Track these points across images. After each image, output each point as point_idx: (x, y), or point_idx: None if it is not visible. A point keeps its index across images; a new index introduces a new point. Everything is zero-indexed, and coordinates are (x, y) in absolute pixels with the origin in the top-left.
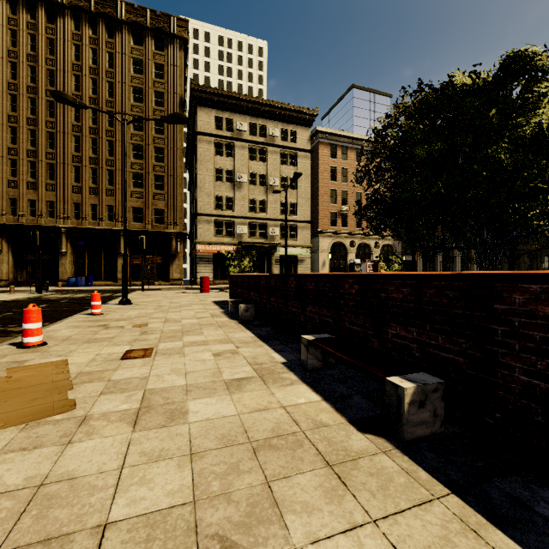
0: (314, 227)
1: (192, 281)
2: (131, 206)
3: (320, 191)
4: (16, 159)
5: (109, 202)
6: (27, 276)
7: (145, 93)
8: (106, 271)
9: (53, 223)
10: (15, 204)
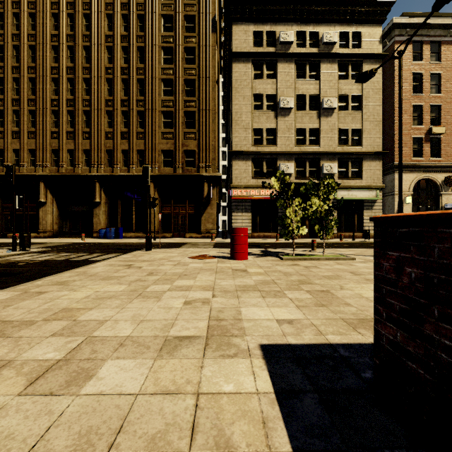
0: (385, 162)
1: (225, 234)
2: (161, 149)
3: (396, 110)
4: (58, 110)
5: (139, 146)
6: (70, 227)
7: (175, 19)
8: (138, 222)
9: (88, 172)
10: (57, 155)
